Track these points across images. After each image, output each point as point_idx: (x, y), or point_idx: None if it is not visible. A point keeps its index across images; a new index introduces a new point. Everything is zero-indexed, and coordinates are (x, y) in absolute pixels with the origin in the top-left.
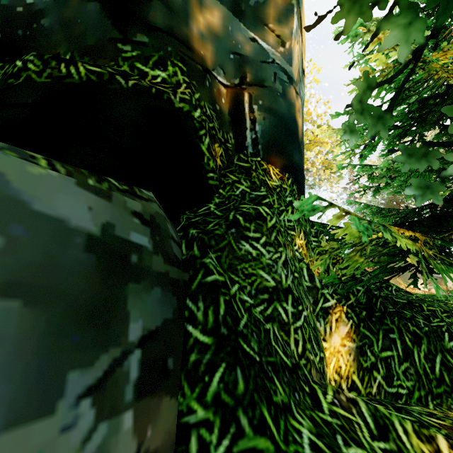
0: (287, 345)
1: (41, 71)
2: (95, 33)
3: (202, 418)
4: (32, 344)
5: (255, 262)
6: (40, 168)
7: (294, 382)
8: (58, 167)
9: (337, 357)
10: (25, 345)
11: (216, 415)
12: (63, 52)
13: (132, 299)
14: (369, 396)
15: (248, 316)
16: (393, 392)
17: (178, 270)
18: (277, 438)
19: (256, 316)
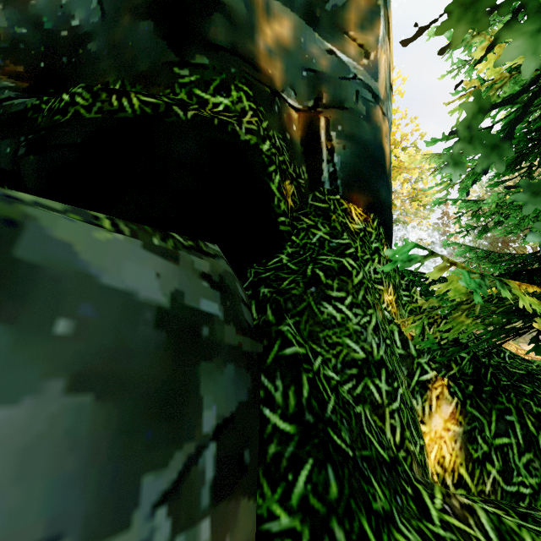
0: (382, 433)
1: (90, 106)
2: (149, 57)
3: (287, 527)
4: (106, 445)
5: (340, 329)
6: (106, 232)
7: (394, 482)
8: (122, 227)
9: (439, 444)
10: (99, 446)
11: (305, 524)
12: (112, 80)
13: (204, 381)
14: (482, 496)
15: (336, 397)
16: (513, 491)
17: (251, 341)
18: None
19: (344, 397)
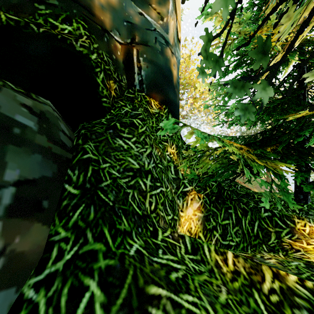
0: (143, 204)
1: None
2: None
3: (63, 237)
4: None
5: (125, 152)
6: None
7: (140, 223)
8: None
9: (189, 221)
10: None
11: (73, 234)
12: None
13: (11, 155)
14: None
15: (112, 181)
16: (226, 244)
17: (62, 149)
18: (111, 245)
19: (120, 183)
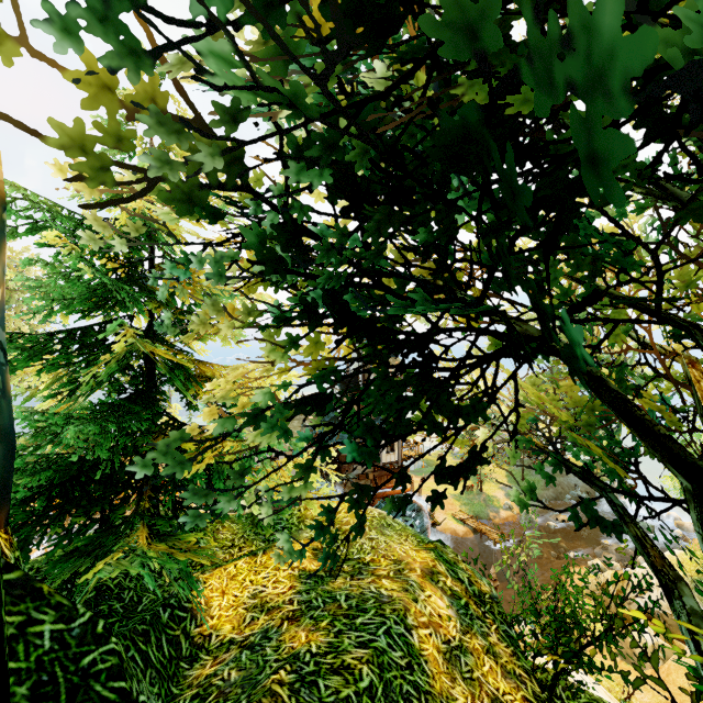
0: None
1: None
2: None
3: None
4: None
5: None
6: None
7: None
8: None
9: None
10: None
11: None
12: None
13: None
14: None
15: None
16: None
17: None
18: None
19: None
